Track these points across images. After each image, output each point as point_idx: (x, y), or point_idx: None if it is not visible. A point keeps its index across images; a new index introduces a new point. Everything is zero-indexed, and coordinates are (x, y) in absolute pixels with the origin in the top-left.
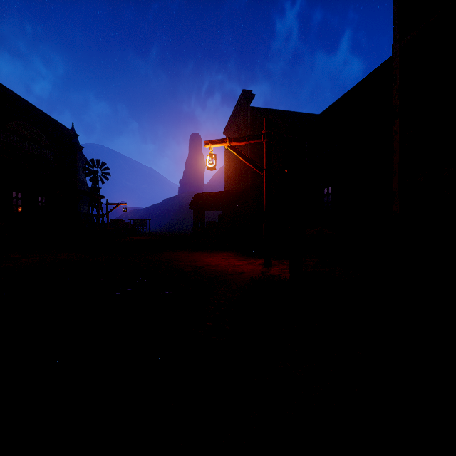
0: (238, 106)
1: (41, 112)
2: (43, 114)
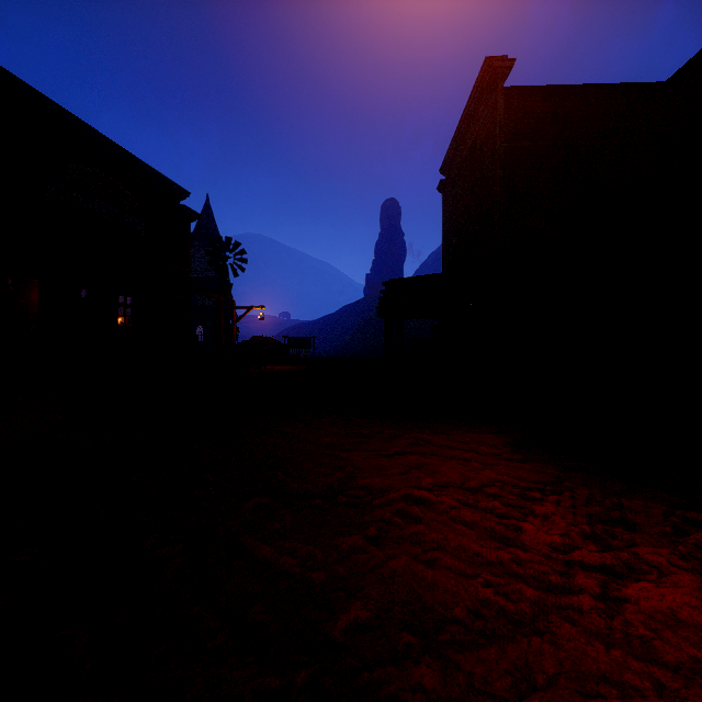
0: (473, 102)
1: (122, 150)
2: (126, 154)
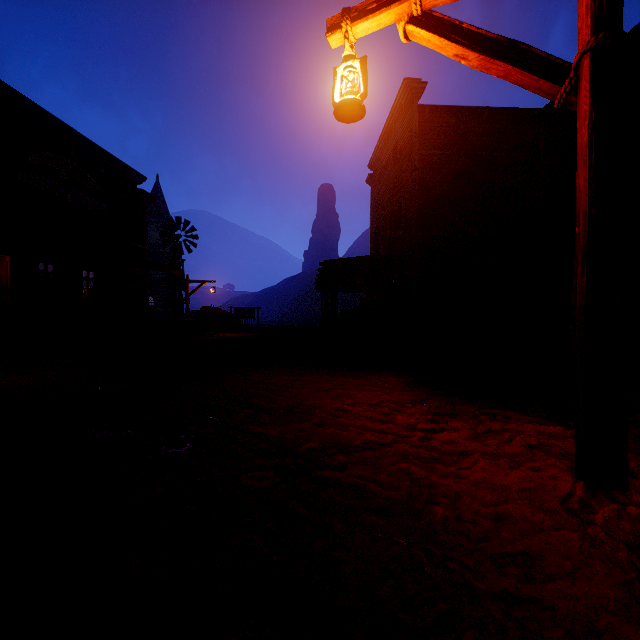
0: (394, 112)
1: (85, 139)
2: (89, 143)
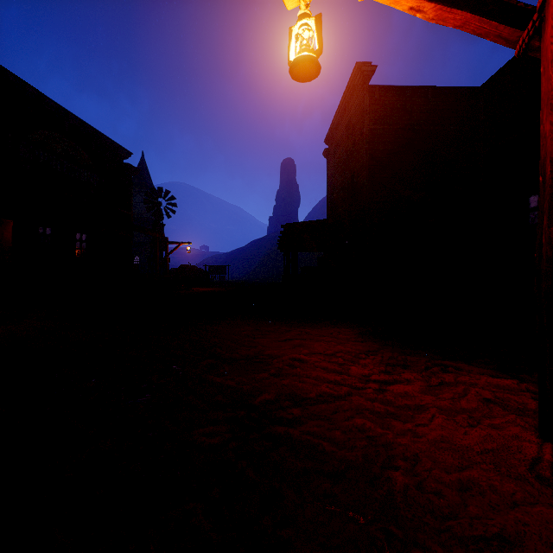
0: (348, 93)
1: (79, 119)
2: (82, 123)
